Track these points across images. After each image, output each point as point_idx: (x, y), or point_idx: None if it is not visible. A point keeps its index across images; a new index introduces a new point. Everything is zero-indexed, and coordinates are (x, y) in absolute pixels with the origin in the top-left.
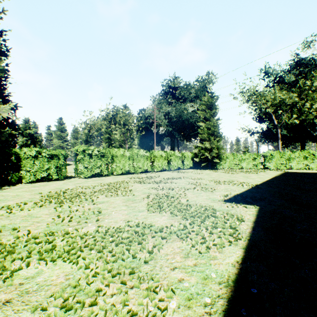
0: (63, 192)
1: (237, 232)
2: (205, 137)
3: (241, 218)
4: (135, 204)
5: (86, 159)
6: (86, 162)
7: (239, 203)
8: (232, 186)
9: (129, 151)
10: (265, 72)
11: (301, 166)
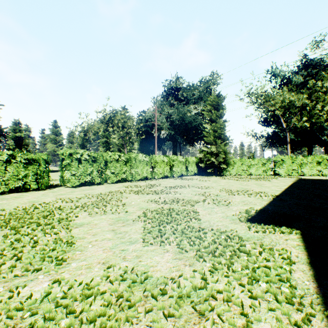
0: (34, 208)
1: (296, 290)
2: (211, 141)
3: (288, 257)
4: (127, 228)
5: (74, 164)
6: (74, 168)
7: (270, 225)
8: (249, 198)
9: (125, 155)
10: (271, 73)
11: (314, 172)
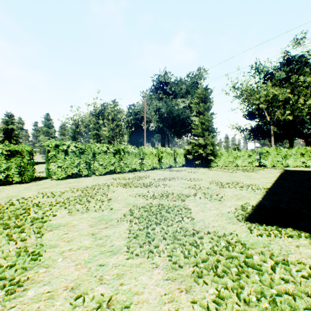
0: (9, 204)
1: None
2: (199, 133)
3: None
4: (109, 231)
5: (60, 156)
6: (60, 160)
7: (273, 226)
8: (241, 191)
9: (114, 147)
10: (255, 68)
11: (298, 164)
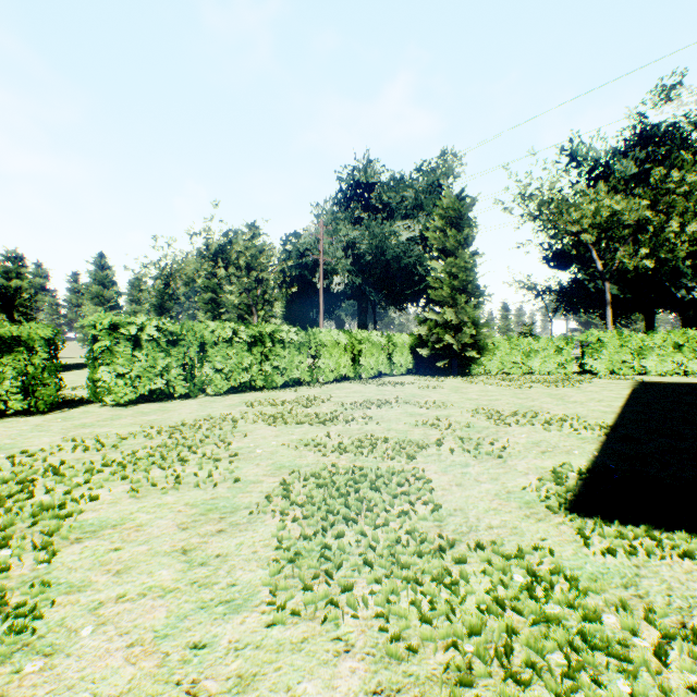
0: None
1: None
2: (444, 298)
3: None
4: (227, 543)
5: (122, 351)
6: (123, 361)
7: (638, 526)
8: (548, 434)
9: (249, 329)
10: (570, 153)
11: (668, 368)
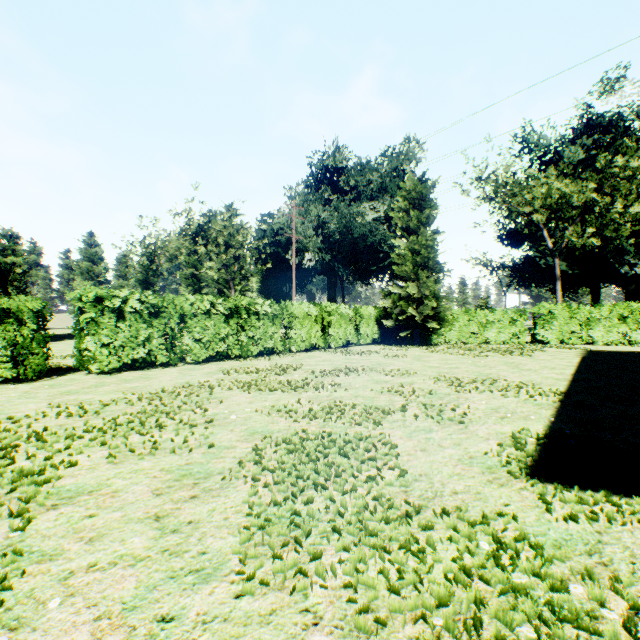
0: None
1: None
2: (407, 273)
3: None
4: (200, 510)
5: (107, 322)
6: (107, 331)
7: (597, 491)
8: (506, 400)
9: (226, 302)
10: (523, 141)
11: (614, 338)
